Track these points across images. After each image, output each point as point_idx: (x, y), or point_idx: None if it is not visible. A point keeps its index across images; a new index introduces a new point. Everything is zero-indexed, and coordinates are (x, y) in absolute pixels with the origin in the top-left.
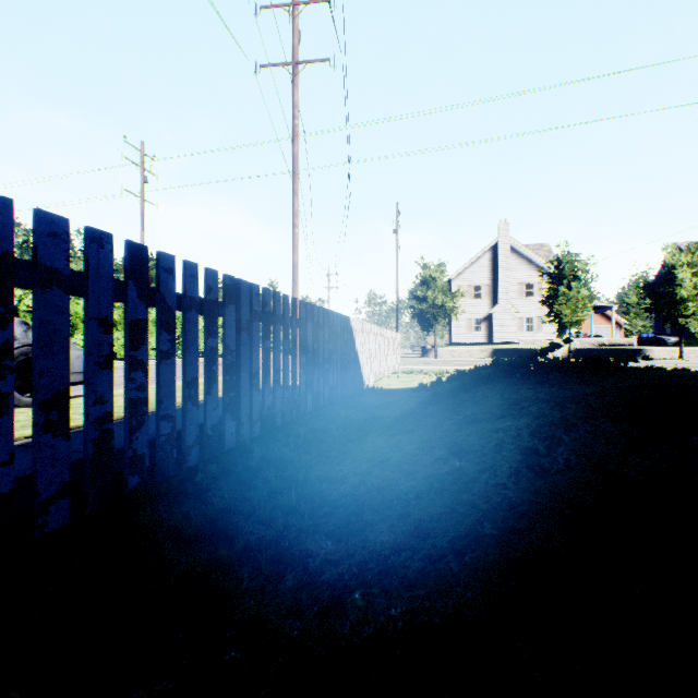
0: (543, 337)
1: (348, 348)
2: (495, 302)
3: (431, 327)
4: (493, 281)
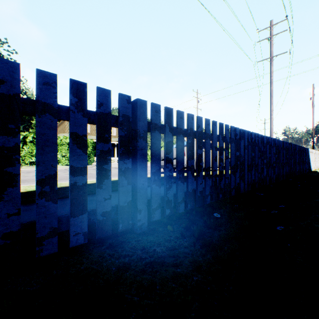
0: None
1: (308, 158)
2: None
3: None
4: None
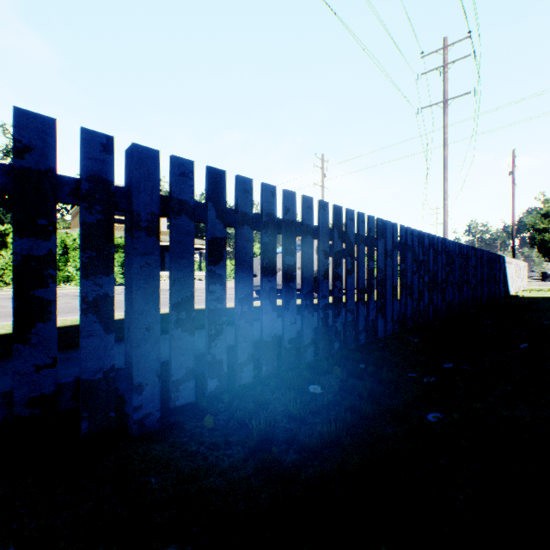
0: None
1: (503, 272)
2: None
3: None
4: None
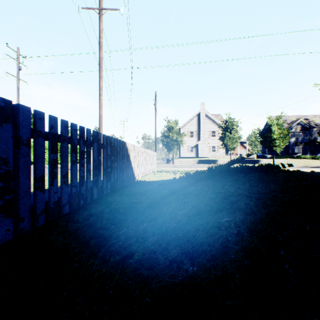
0: (219, 155)
1: (125, 159)
2: (199, 139)
3: (171, 150)
4: (198, 130)
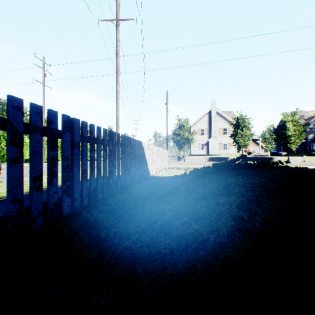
0: (231, 152)
1: (141, 157)
2: (210, 136)
3: (182, 147)
4: (209, 127)
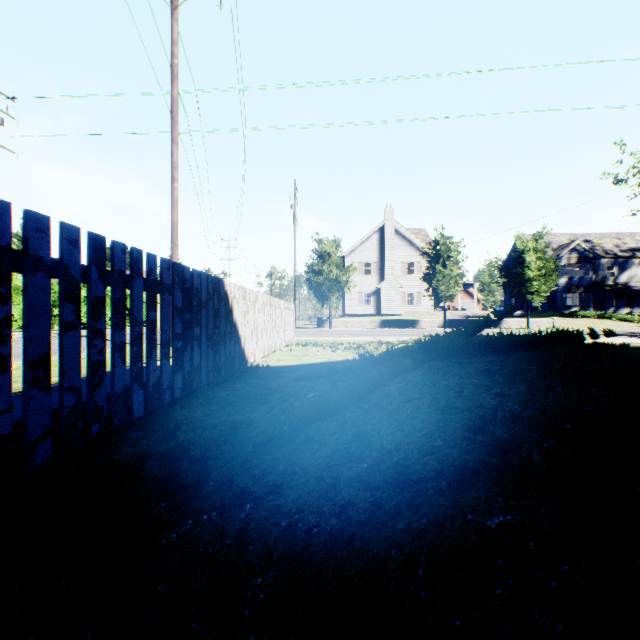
0: (422, 310)
1: (221, 319)
2: (383, 278)
3: (326, 299)
4: (381, 260)
